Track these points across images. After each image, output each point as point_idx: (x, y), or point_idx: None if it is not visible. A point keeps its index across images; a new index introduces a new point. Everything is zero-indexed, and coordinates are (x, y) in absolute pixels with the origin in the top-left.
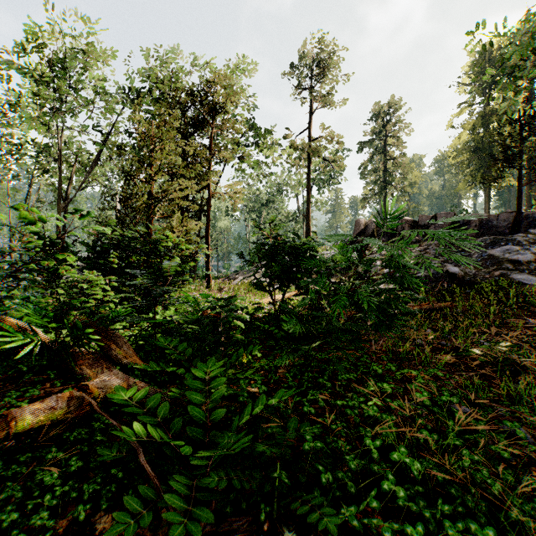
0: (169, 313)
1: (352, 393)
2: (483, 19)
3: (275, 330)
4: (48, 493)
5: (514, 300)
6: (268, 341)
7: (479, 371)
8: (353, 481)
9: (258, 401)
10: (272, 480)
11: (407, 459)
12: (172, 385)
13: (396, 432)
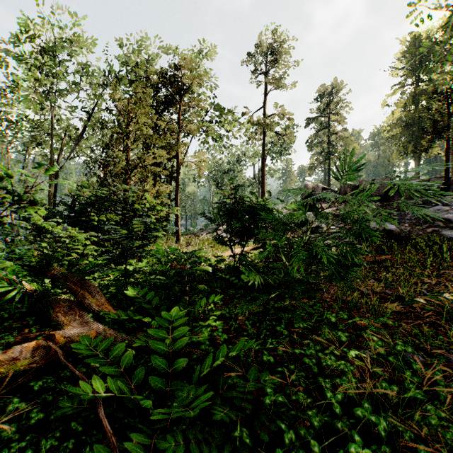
0: (141, 265)
1: (307, 340)
2: None
3: (235, 280)
4: (4, 449)
5: (448, 253)
6: (229, 290)
7: (425, 319)
8: (315, 438)
9: (219, 352)
10: (233, 437)
11: (372, 417)
12: (140, 332)
13: (356, 384)
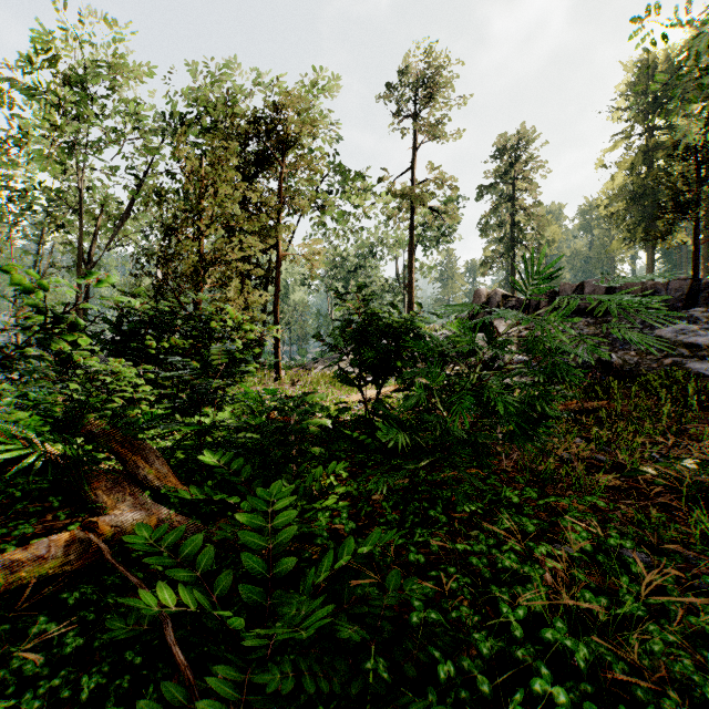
0: (223, 416)
1: (476, 530)
2: (658, 6)
3: (366, 439)
4: (28, 689)
5: (694, 398)
6: (357, 455)
7: (655, 499)
8: (484, 673)
9: (343, 547)
10: (364, 672)
11: (568, 641)
12: (223, 518)
13: (546, 594)
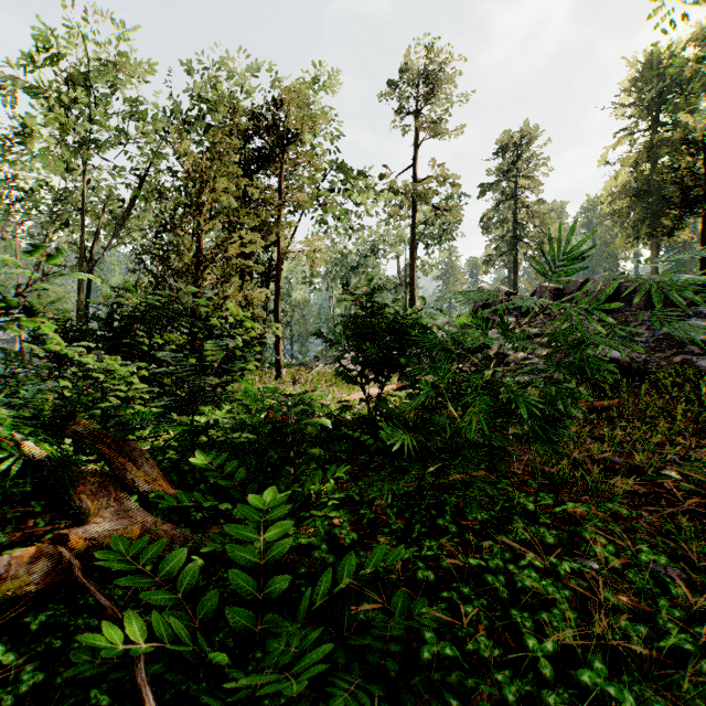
0: (220, 414)
1: (488, 541)
2: None
3: (369, 440)
4: None
5: None
6: (359, 456)
7: (680, 505)
8: None
9: (343, 565)
10: None
11: (610, 687)
12: (215, 526)
13: (576, 622)
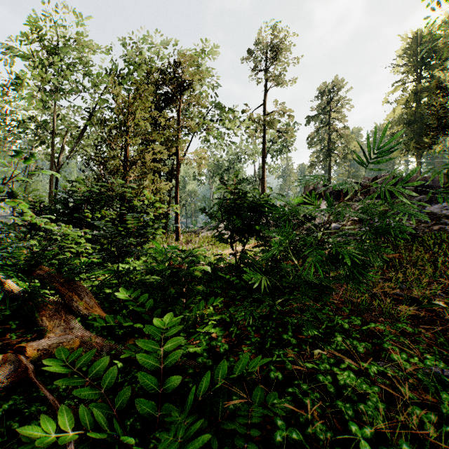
0: (138, 263)
1: (318, 349)
2: None
3: (235, 280)
4: None
5: None
6: (229, 291)
7: (446, 325)
8: None
9: (218, 370)
10: None
11: None
12: (132, 338)
13: (384, 411)
